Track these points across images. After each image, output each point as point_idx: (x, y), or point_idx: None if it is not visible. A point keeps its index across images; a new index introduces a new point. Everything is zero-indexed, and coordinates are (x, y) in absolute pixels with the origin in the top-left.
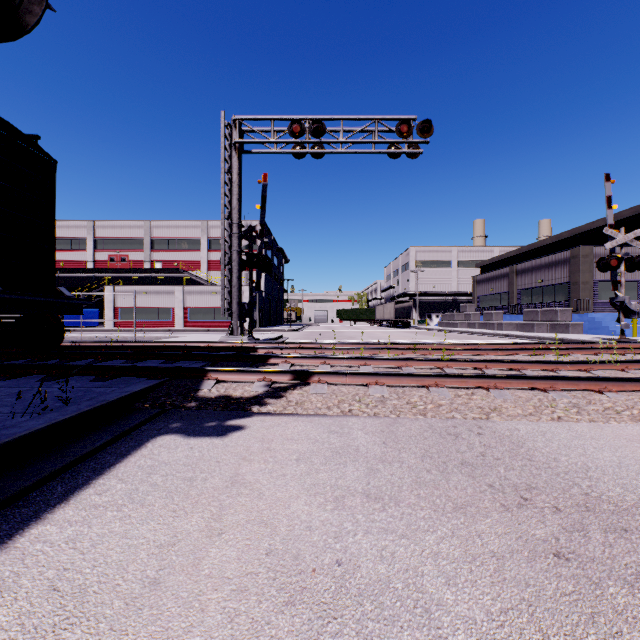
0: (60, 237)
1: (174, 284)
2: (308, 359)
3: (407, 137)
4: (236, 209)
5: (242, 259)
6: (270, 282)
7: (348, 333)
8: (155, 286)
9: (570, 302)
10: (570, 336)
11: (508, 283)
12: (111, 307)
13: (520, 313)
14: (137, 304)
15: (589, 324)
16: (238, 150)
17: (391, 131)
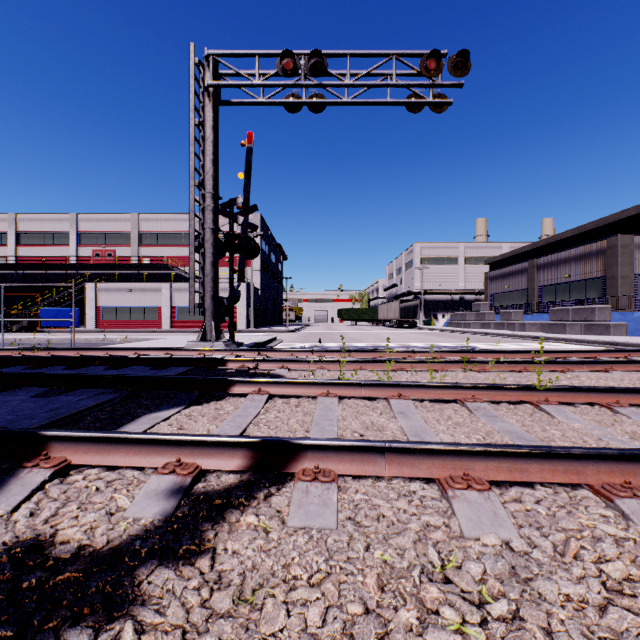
0: (41, 231)
1: (163, 281)
2: (298, 386)
3: (435, 76)
4: (210, 174)
5: (220, 242)
6: (267, 279)
7: (351, 334)
8: (140, 283)
9: (605, 299)
10: (619, 339)
11: (527, 279)
12: (92, 306)
13: (542, 312)
14: (120, 302)
15: (635, 324)
16: (212, 97)
17: (412, 75)
